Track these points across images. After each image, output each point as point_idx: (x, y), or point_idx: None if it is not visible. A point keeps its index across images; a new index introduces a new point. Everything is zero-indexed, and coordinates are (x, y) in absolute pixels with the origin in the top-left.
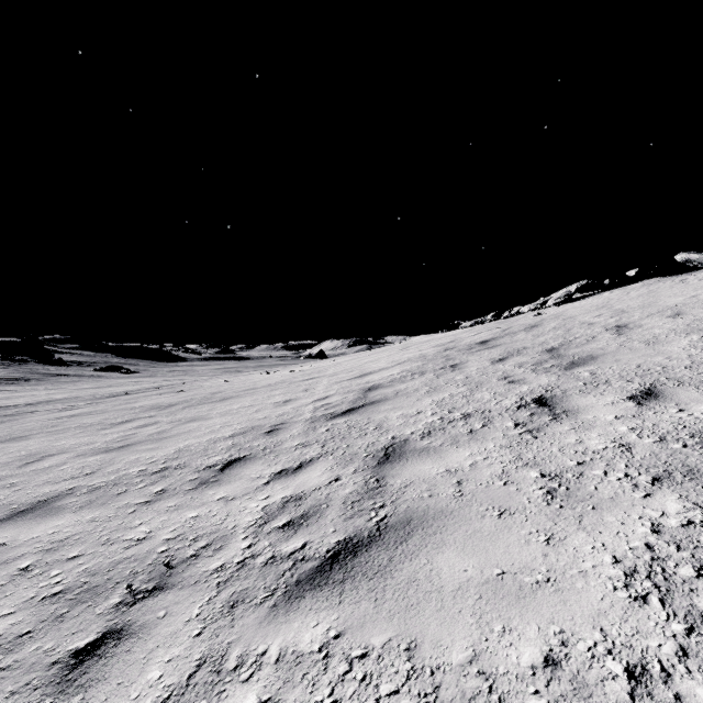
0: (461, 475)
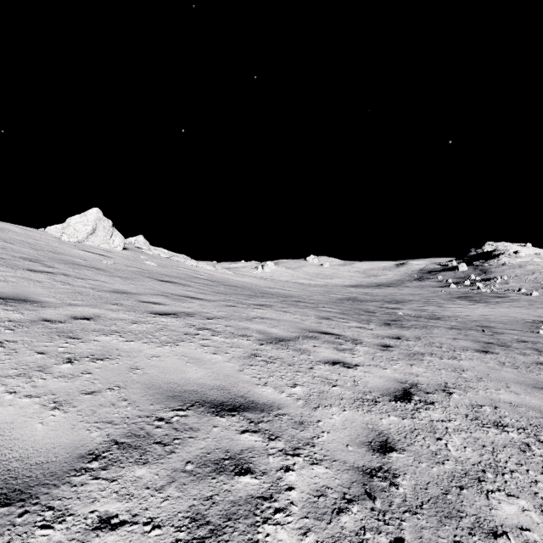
0: (70, 395)
